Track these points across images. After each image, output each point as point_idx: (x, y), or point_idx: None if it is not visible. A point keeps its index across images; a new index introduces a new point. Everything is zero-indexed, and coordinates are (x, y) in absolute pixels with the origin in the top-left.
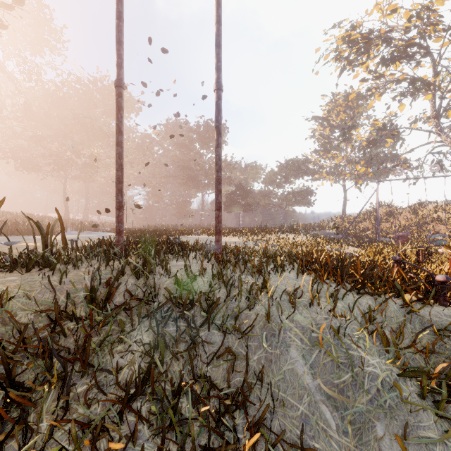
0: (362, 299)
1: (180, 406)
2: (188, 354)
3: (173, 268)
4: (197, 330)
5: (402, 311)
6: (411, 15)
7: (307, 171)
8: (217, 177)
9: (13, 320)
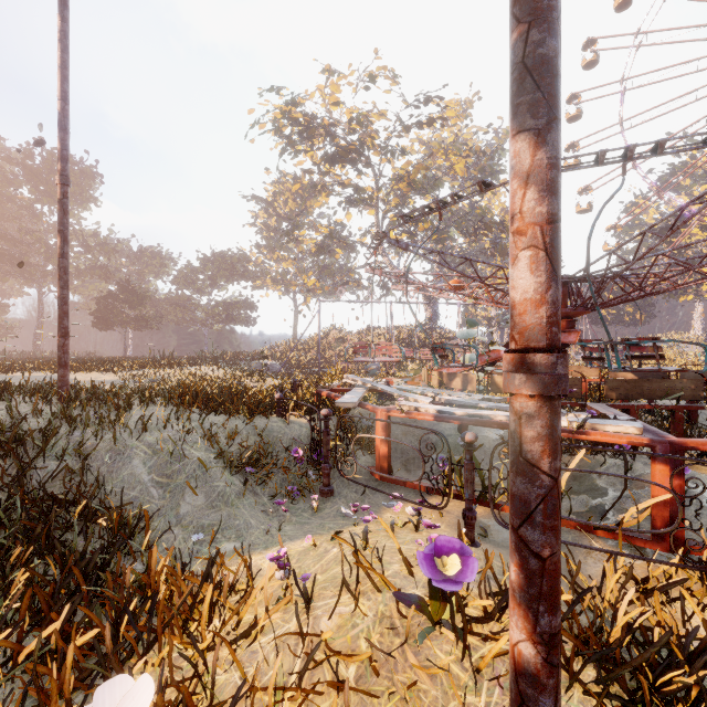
0: (217, 419)
1: (10, 511)
2: (17, 486)
3: None
4: (29, 459)
5: (244, 423)
6: (352, 118)
7: (245, 274)
8: (62, 295)
9: None
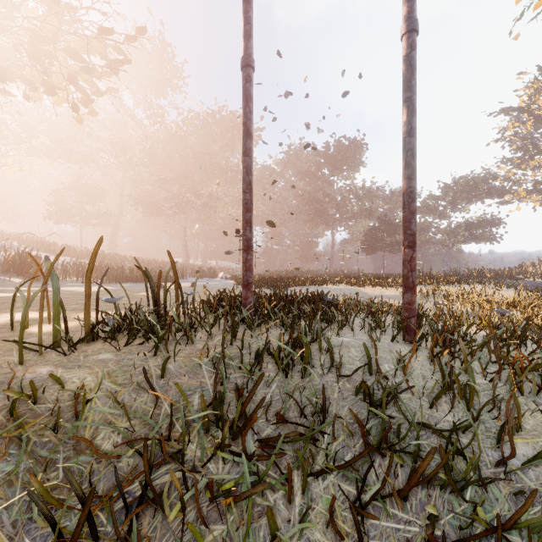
0: None
1: None
2: None
3: (337, 350)
4: None
5: None
6: None
7: (491, 191)
8: (408, 188)
9: (71, 474)
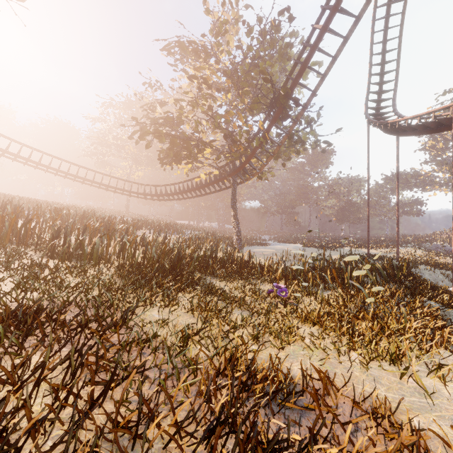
0: (441, 271)
1: None
2: None
3: None
4: None
5: (450, 273)
6: None
7: (417, 184)
8: (397, 240)
9: None
